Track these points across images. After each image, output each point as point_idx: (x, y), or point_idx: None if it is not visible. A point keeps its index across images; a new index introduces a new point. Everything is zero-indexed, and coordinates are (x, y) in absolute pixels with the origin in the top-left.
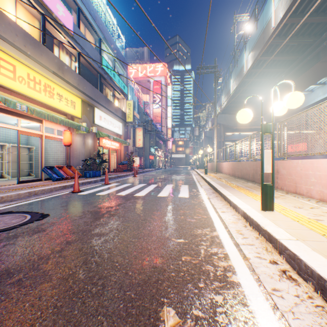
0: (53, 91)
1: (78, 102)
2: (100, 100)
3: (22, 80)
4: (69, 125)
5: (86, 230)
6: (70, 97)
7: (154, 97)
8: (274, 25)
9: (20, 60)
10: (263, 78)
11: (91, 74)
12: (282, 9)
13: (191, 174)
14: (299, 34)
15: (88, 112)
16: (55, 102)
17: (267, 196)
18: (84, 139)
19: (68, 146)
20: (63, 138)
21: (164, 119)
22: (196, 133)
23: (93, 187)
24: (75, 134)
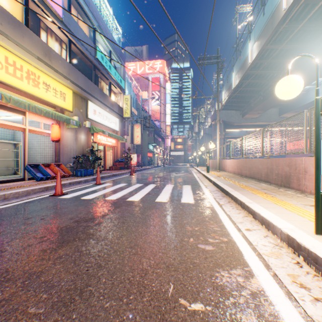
0: (38, 80)
1: (69, 94)
2: (94, 93)
3: None
4: (56, 118)
5: (33, 272)
6: (59, 88)
7: (153, 94)
8: (285, 6)
9: None
10: (268, 70)
11: (84, 65)
12: None
13: (191, 173)
14: (312, 18)
15: (80, 105)
16: (41, 92)
17: None
18: (76, 134)
19: (57, 142)
20: (50, 132)
21: (163, 116)
22: (195, 130)
23: (81, 188)
24: (65, 128)
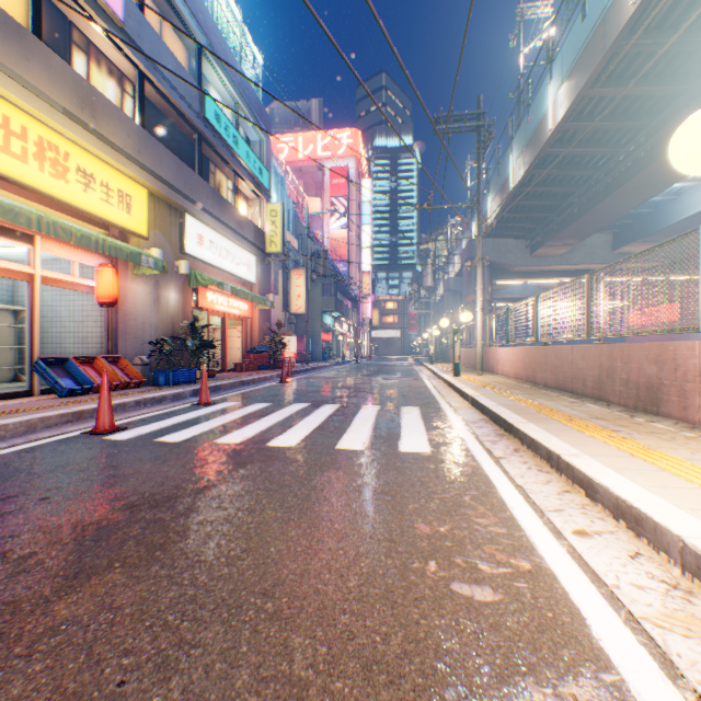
0: (65, 162)
1: (140, 198)
2: (199, 197)
3: None
4: (106, 251)
5: None
6: (117, 183)
7: (333, 204)
8: None
9: None
10: (591, 147)
11: (176, 134)
12: None
13: (419, 377)
14: (697, 24)
15: (167, 224)
16: (73, 192)
17: None
18: (157, 289)
19: (111, 307)
20: (96, 285)
21: (355, 252)
22: (427, 282)
23: (162, 415)
24: (131, 276)
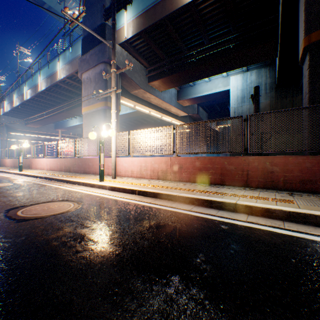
0: None
1: None
2: None
3: None
4: None
5: None
6: None
7: None
8: (41, 90)
9: None
10: (40, 106)
11: None
12: (44, 87)
13: None
14: (55, 97)
15: None
16: None
17: (22, 168)
18: None
19: None
20: None
21: None
22: None
23: None
24: None
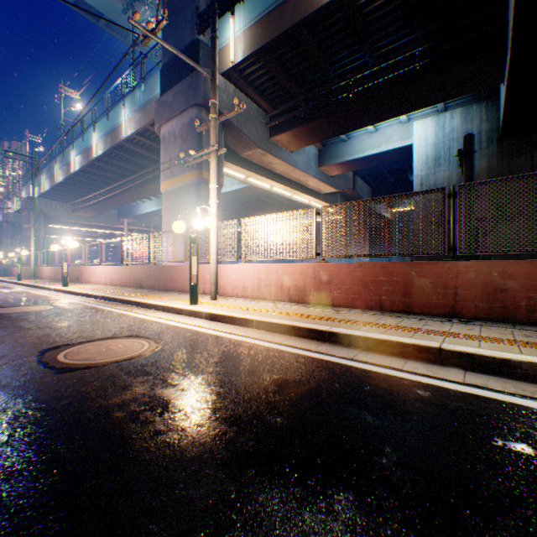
0: None
1: None
2: None
3: None
4: None
5: None
6: None
7: None
8: (96, 155)
9: None
10: (95, 181)
11: None
12: (101, 150)
13: None
14: (118, 167)
15: None
16: None
17: (66, 281)
18: None
19: None
20: None
21: None
22: None
23: None
24: None
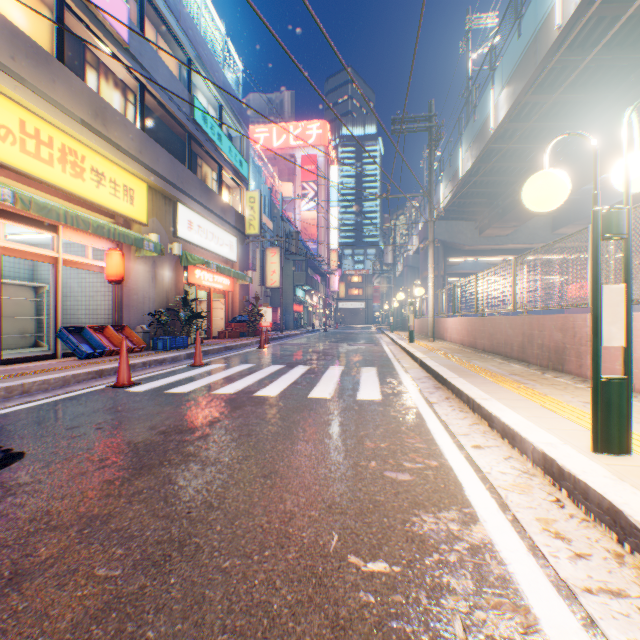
0: (82, 164)
1: (141, 191)
2: (189, 188)
3: (6, 136)
4: (116, 238)
5: (95, 515)
6: (123, 179)
7: (303, 188)
8: (560, 21)
9: (2, 88)
10: (529, 144)
11: (170, 134)
12: None
13: (379, 344)
14: (613, 44)
15: (162, 212)
16: (88, 188)
17: (612, 414)
18: (154, 268)
19: (118, 284)
20: (105, 265)
21: (324, 231)
22: (388, 259)
23: (165, 374)
24: (133, 257)
